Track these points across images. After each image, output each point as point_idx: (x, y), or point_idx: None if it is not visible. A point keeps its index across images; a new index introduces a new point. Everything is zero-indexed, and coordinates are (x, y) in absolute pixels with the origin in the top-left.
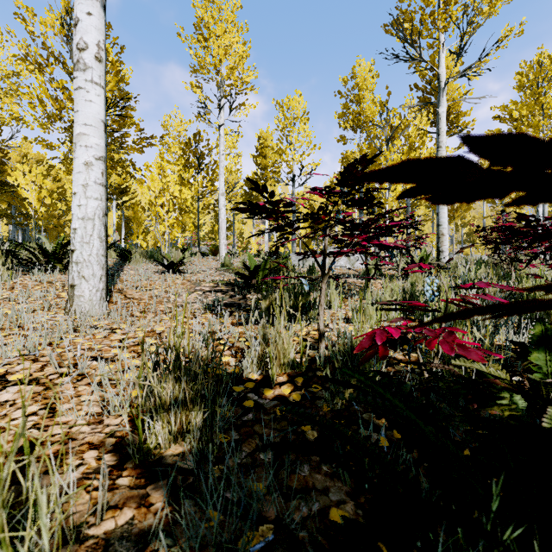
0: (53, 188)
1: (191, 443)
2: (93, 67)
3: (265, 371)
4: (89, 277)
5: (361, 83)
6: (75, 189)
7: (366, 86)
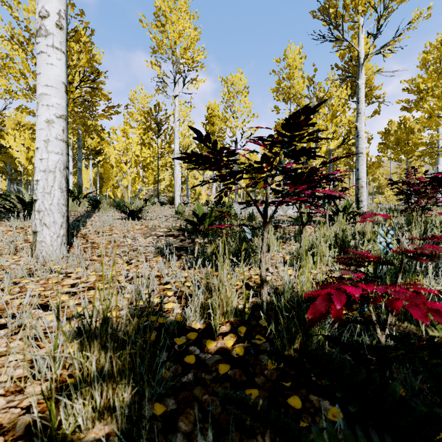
0: None
1: (118, 422)
2: (54, 33)
3: (208, 319)
4: (50, 224)
5: (292, 63)
6: (37, 144)
7: (295, 66)
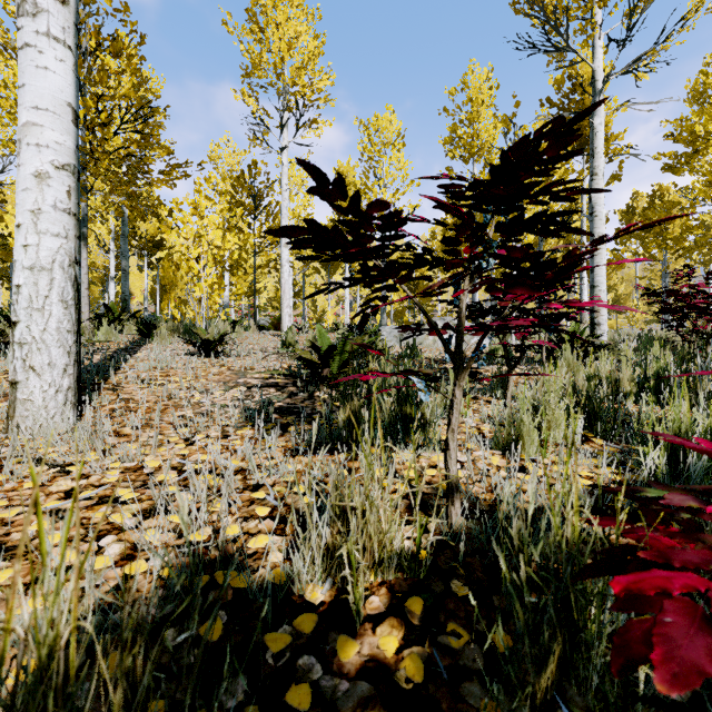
0: None
1: None
2: (50, 11)
3: (340, 579)
4: (42, 368)
5: (475, 96)
6: (19, 218)
7: (481, 100)
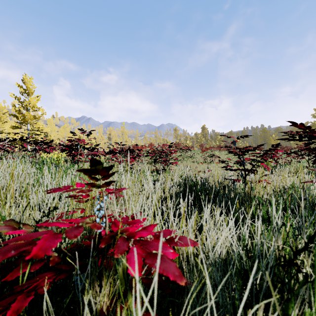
0: None
1: None
2: None
3: None
4: None
5: None
6: None
7: None
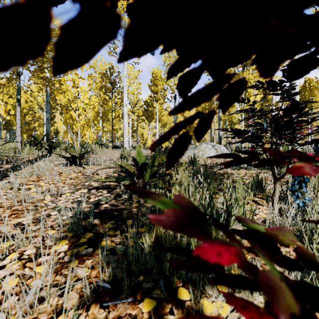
0: (25, 106)
1: None
2: None
3: None
4: None
5: None
6: None
7: None
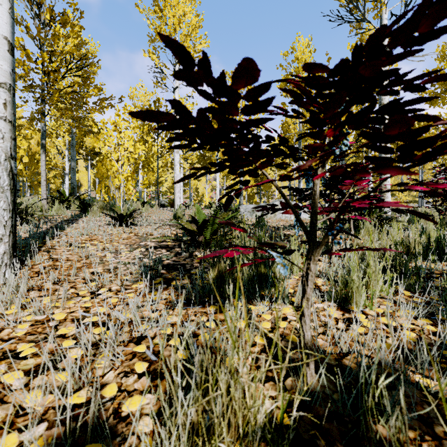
0: (37, 150)
1: None
2: None
3: None
4: None
5: (300, 56)
6: None
7: (304, 59)
